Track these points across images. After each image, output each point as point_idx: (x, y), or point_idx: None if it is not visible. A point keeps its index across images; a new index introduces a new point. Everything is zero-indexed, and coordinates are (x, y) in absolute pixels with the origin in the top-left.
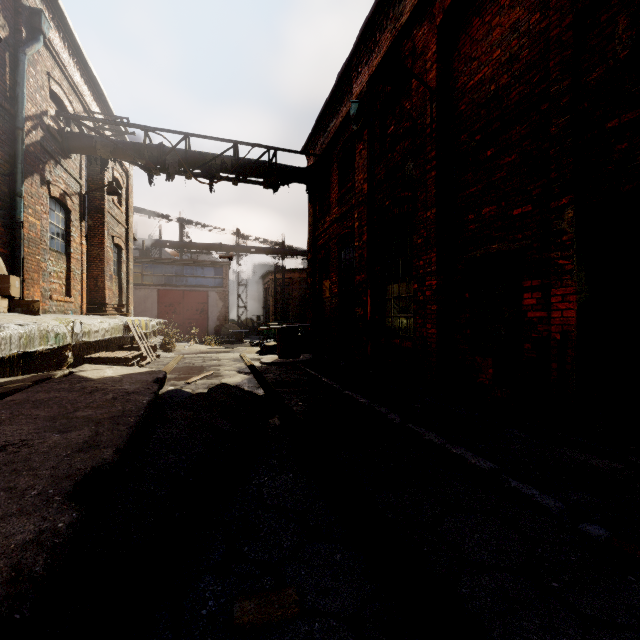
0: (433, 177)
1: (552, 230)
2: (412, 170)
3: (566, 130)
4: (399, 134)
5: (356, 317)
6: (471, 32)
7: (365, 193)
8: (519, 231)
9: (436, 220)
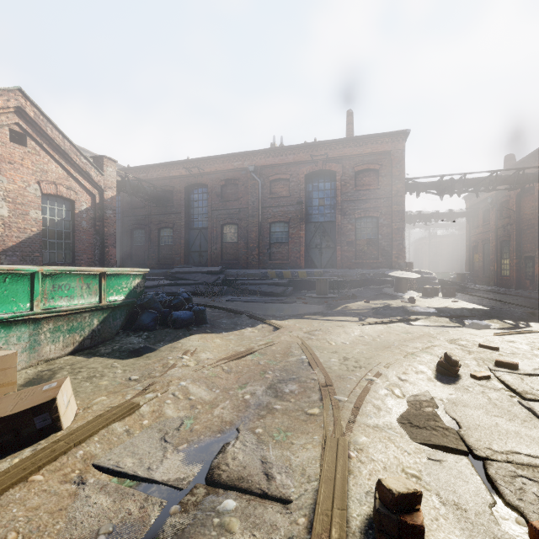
0: (514, 234)
1: (535, 254)
2: (509, 229)
3: (537, 236)
4: (505, 217)
5: (490, 270)
6: (525, 200)
7: (494, 229)
8: (533, 252)
9: (515, 245)
